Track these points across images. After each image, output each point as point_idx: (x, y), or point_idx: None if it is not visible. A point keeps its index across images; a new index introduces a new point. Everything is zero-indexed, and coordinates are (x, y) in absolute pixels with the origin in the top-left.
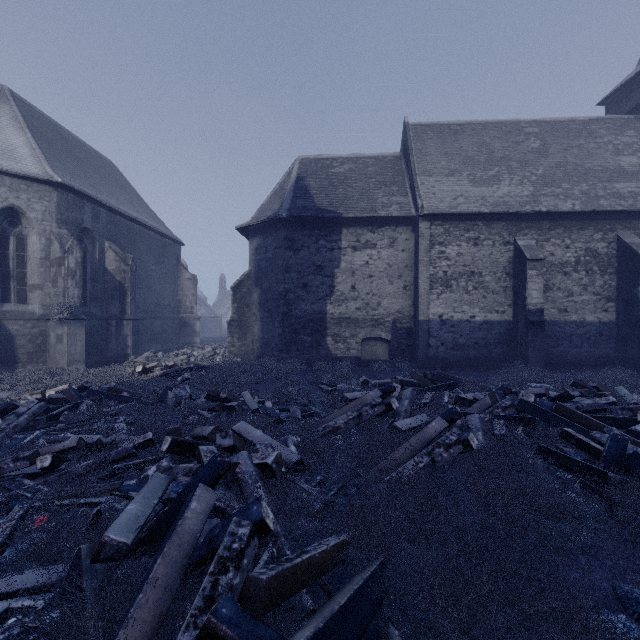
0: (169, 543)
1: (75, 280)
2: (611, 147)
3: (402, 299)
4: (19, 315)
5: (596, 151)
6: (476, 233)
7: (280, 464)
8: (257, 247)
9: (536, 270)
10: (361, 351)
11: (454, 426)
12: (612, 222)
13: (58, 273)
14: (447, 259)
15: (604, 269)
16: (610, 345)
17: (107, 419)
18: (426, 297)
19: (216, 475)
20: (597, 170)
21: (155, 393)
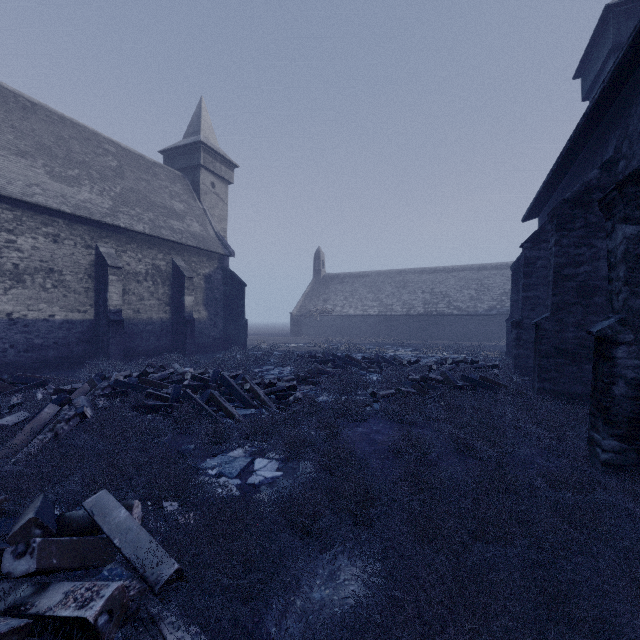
0: None
1: None
2: (168, 191)
3: None
4: None
5: (159, 190)
6: (56, 230)
7: None
8: None
9: (117, 276)
10: None
11: (63, 410)
12: (169, 248)
13: None
14: (19, 250)
15: (165, 281)
16: (168, 338)
17: None
18: None
19: None
20: (160, 205)
21: None
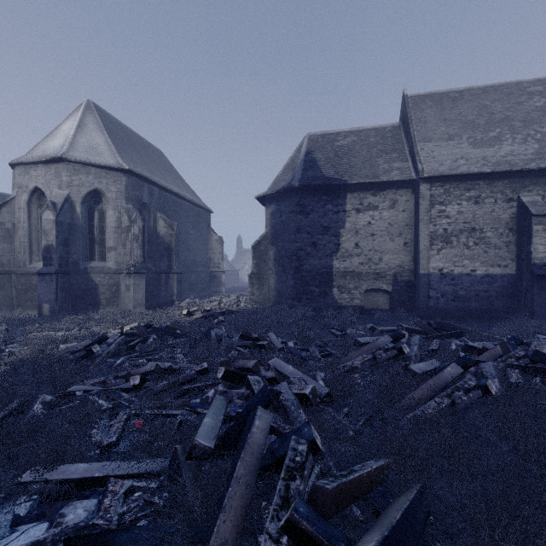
0: (244, 451)
1: (138, 243)
2: None
3: (402, 255)
4: (101, 270)
5: None
6: (477, 192)
7: (315, 395)
8: (273, 212)
9: (542, 225)
10: (364, 301)
11: (467, 372)
12: None
13: (126, 238)
14: (447, 217)
15: None
16: None
17: (168, 350)
18: (426, 252)
19: (268, 400)
20: None
21: (200, 332)
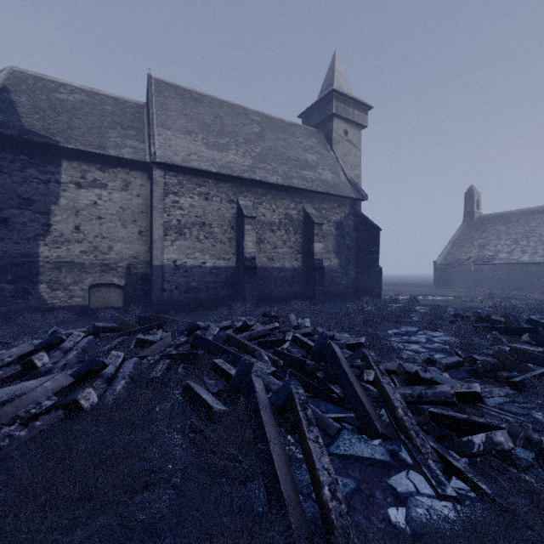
0: None
1: None
2: (303, 146)
3: (137, 244)
4: None
5: (294, 146)
6: (207, 189)
7: None
8: None
9: (251, 225)
10: (90, 299)
11: (100, 378)
12: (300, 197)
13: None
14: (181, 209)
15: (296, 230)
16: (299, 285)
17: None
18: (160, 243)
19: None
20: (294, 159)
21: None
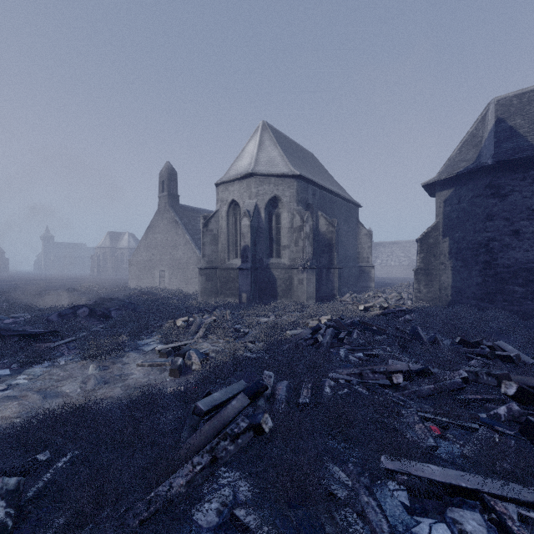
0: None
1: (309, 241)
2: None
3: None
4: (278, 265)
5: None
6: None
7: None
8: (446, 199)
9: None
10: None
11: None
12: None
13: (298, 237)
14: None
15: None
16: None
17: (378, 347)
18: None
19: None
20: None
21: (398, 330)
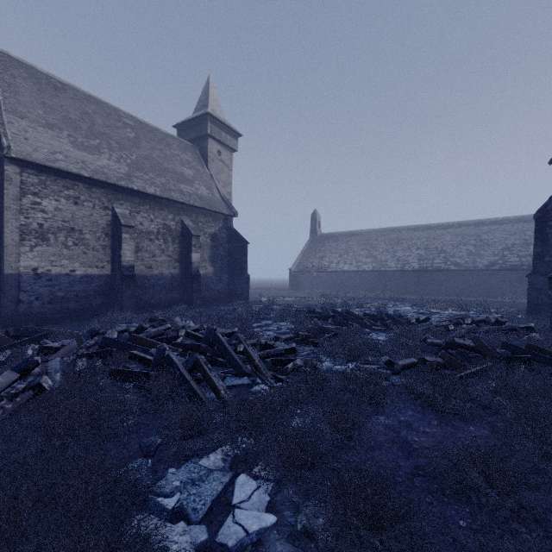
0: None
1: None
2: (179, 159)
3: None
4: None
5: (171, 158)
6: (77, 193)
7: None
8: None
9: (129, 234)
10: None
11: (31, 375)
12: (179, 209)
13: None
14: (44, 211)
15: (174, 240)
16: (178, 291)
17: None
18: (15, 248)
19: None
20: (171, 171)
21: None
